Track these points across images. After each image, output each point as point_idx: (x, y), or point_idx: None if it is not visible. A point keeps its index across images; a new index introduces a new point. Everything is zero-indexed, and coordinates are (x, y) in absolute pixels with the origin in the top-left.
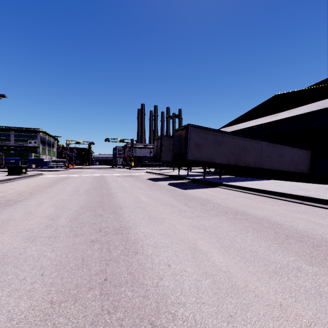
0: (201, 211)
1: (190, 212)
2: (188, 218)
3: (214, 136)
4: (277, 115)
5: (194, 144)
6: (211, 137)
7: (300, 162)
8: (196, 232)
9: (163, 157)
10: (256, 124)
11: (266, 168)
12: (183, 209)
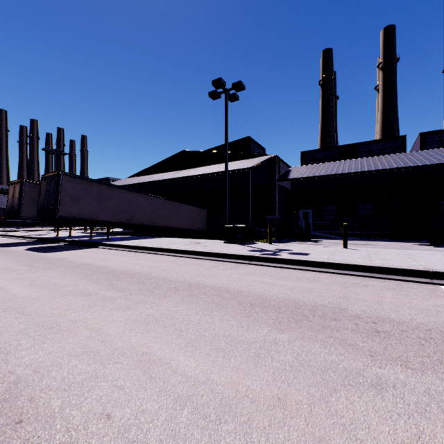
0: (41, 268)
1: (26, 270)
2: (17, 274)
3: (100, 189)
4: (180, 172)
5: (69, 197)
6: (95, 189)
7: (197, 220)
8: (13, 281)
9: (25, 211)
10: (158, 179)
11: (164, 226)
12: (18, 269)
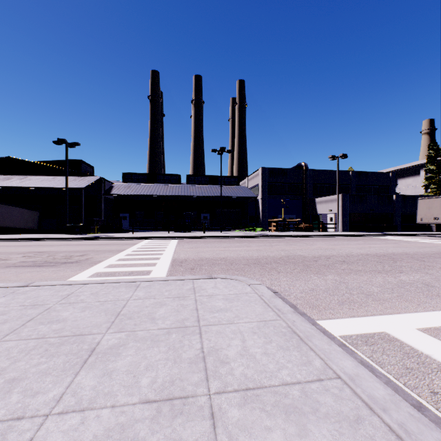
0: None
1: None
2: None
3: None
4: (9, 179)
5: None
6: None
7: (30, 221)
8: None
9: None
10: None
11: None
12: None
